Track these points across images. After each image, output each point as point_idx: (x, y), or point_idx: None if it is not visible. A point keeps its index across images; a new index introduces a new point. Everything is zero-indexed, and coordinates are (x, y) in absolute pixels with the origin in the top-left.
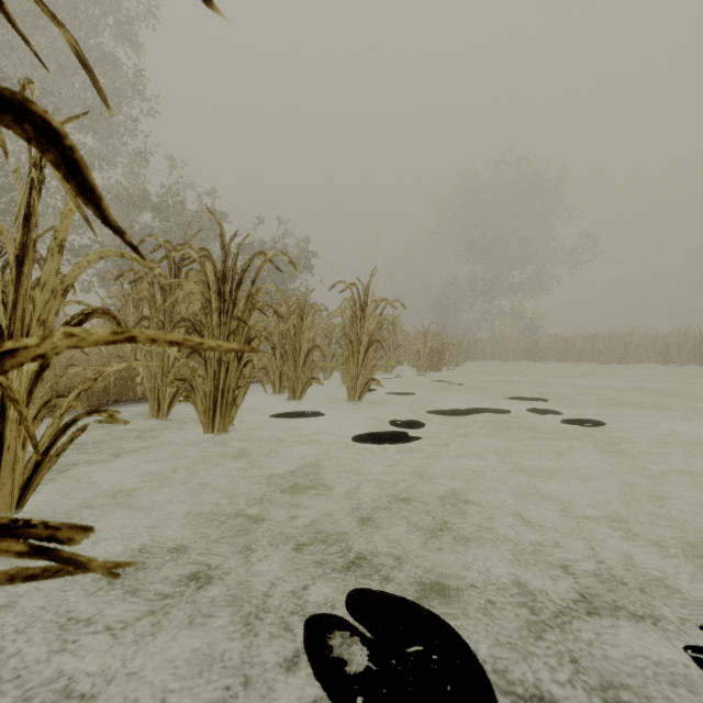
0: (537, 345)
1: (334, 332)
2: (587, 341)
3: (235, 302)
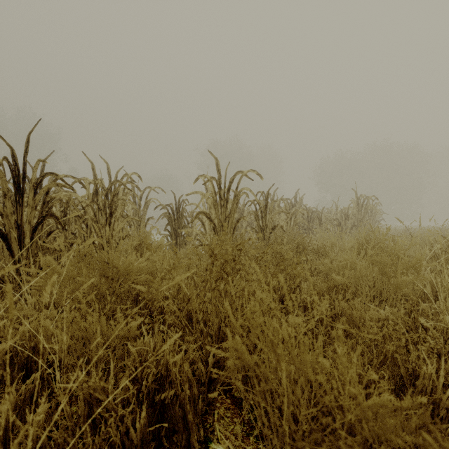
0: None
1: None
2: None
3: None
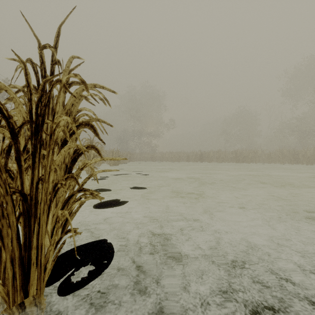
0: (154, 155)
1: None
2: (169, 154)
3: None
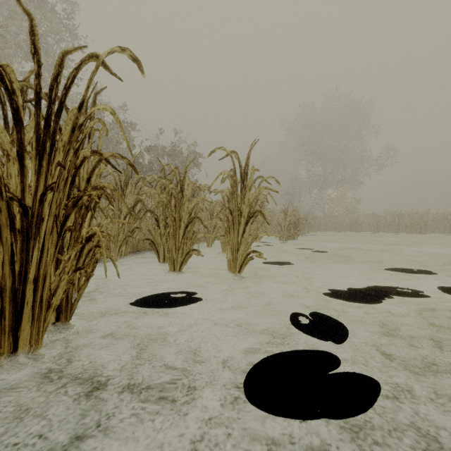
0: (358, 220)
1: (215, 209)
2: (394, 217)
3: (53, 139)
